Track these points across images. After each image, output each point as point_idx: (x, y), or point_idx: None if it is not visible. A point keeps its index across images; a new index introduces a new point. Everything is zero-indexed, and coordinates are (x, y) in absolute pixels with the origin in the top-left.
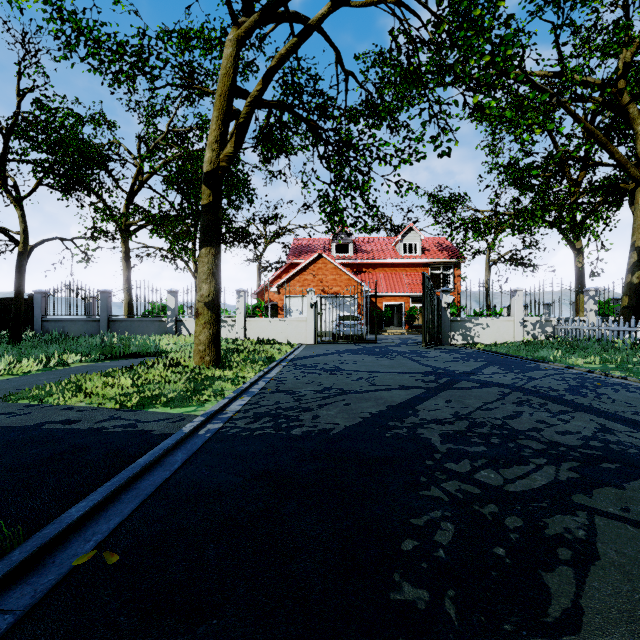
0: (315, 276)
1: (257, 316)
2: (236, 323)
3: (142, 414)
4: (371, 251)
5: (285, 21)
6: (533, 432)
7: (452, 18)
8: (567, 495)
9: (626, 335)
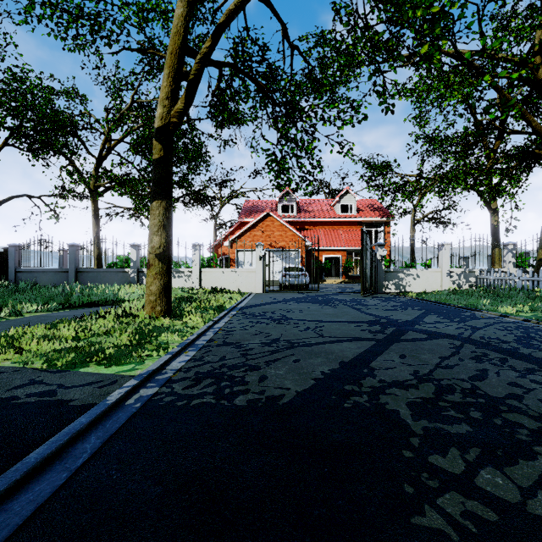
0: (263, 232)
1: (211, 267)
2: (192, 274)
3: (69, 376)
4: (312, 211)
5: None
6: (513, 400)
7: None
8: None
9: None
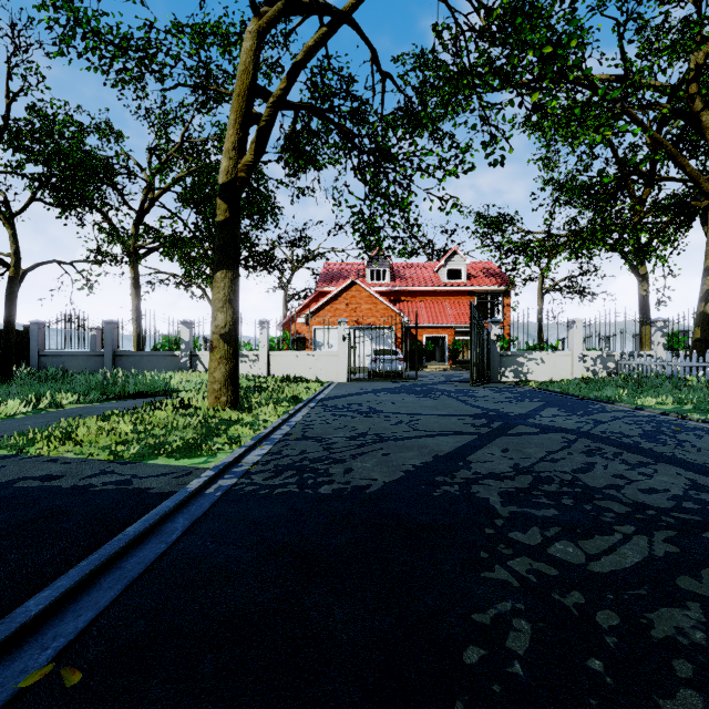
0: (348, 305)
1: (282, 350)
2: (259, 358)
3: (140, 467)
4: (410, 277)
5: (313, 13)
6: (612, 490)
7: (504, 11)
8: (670, 578)
9: (700, 371)
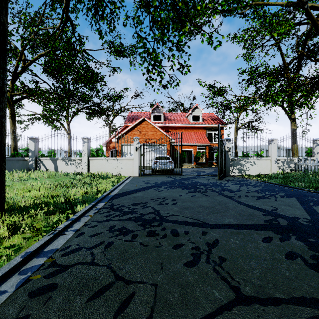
0: (141, 132)
1: (100, 156)
2: (81, 161)
3: None
4: (174, 119)
5: None
6: None
7: None
8: None
9: None
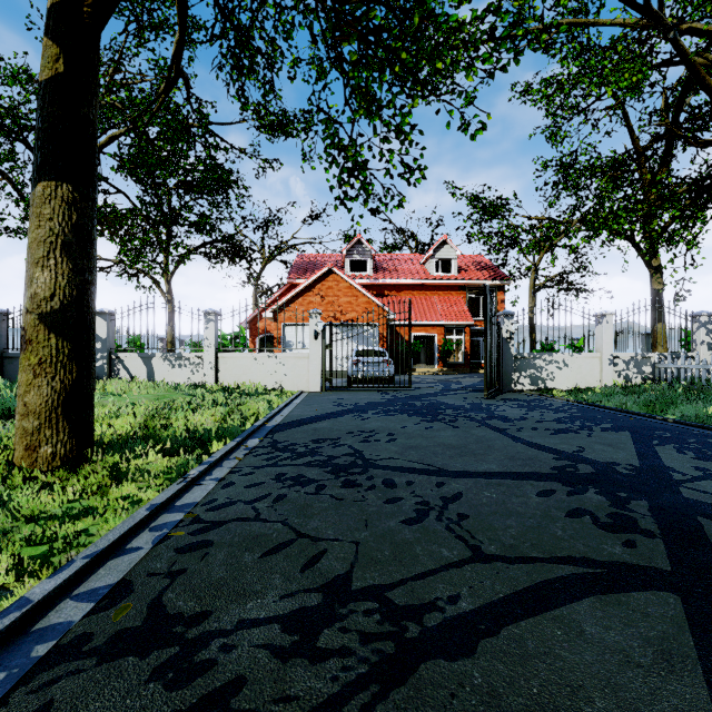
0: (323, 298)
1: (239, 350)
2: (203, 361)
3: None
4: (395, 269)
5: None
6: None
7: None
8: None
9: None
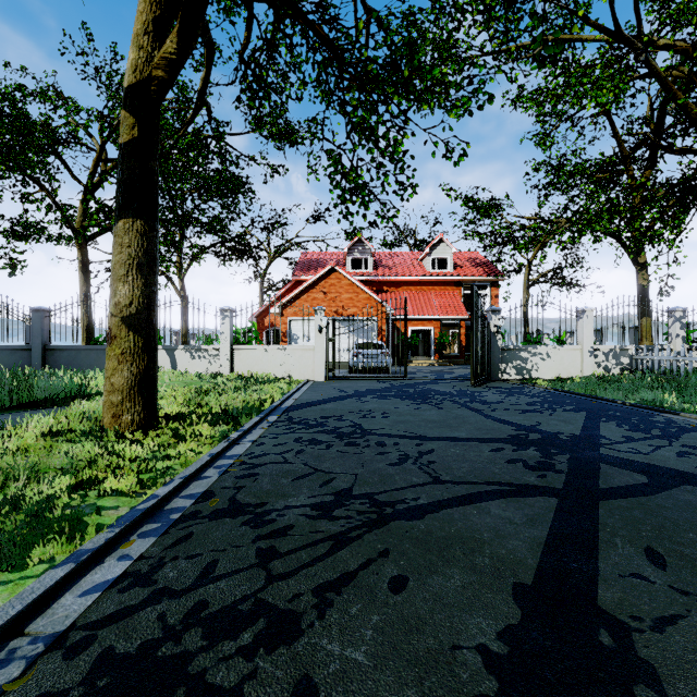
0: (327, 294)
1: (250, 343)
2: (220, 352)
3: None
4: (394, 267)
5: None
6: None
7: None
8: None
9: None
